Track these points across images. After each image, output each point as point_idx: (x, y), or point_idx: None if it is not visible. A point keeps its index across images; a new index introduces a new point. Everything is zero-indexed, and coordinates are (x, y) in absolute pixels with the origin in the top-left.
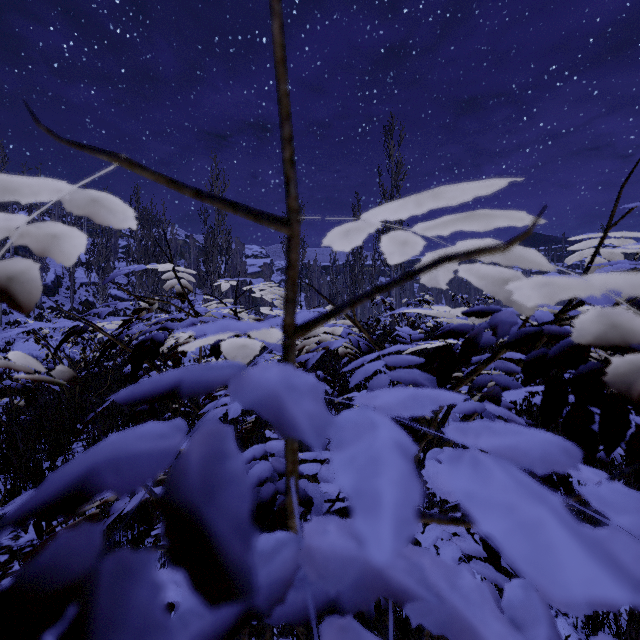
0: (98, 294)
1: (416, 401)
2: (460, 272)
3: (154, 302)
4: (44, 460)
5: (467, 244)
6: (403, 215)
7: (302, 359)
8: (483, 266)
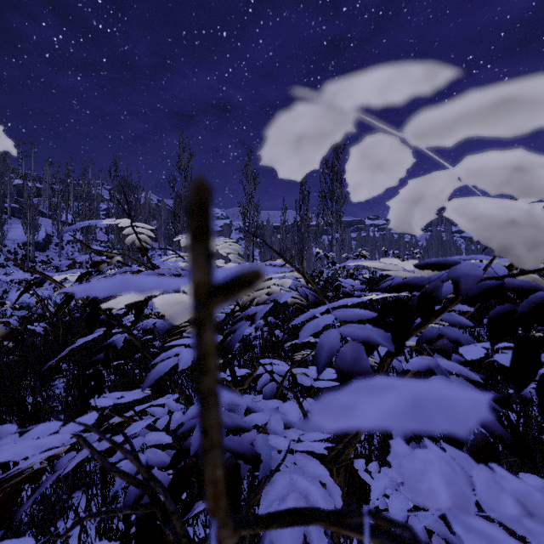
0: (82, 250)
1: (425, 423)
2: (447, 211)
3: (113, 255)
4: (28, 396)
5: (476, 162)
6: (398, 93)
7: (251, 312)
8: (484, 200)
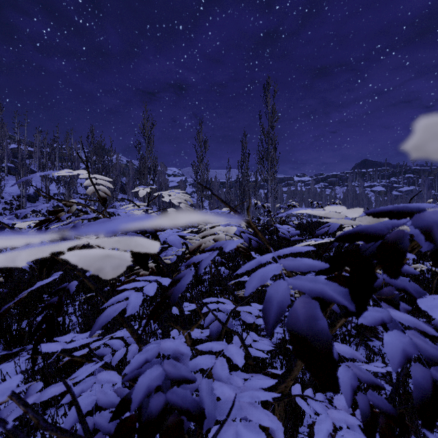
0: None
1: None
2: None
3: (72, 204)
4: (14, 323)
5: None
6: None
7: (196, 260)
8: None
